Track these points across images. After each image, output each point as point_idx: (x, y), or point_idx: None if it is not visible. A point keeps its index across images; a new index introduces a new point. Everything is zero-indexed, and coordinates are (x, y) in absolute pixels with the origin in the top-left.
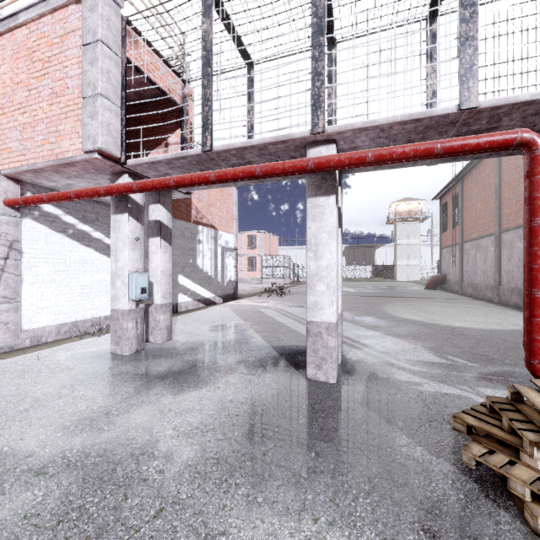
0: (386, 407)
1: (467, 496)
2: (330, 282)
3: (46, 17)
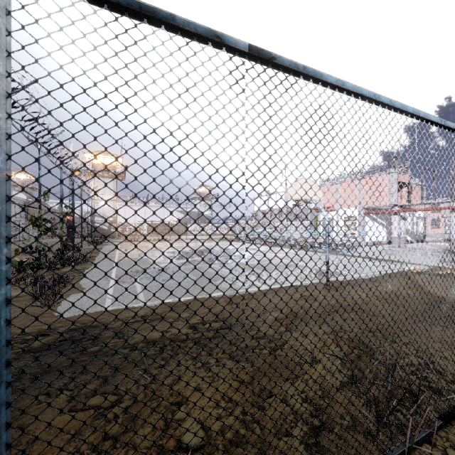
0: None
1: None
2: None
3: (377, 176)
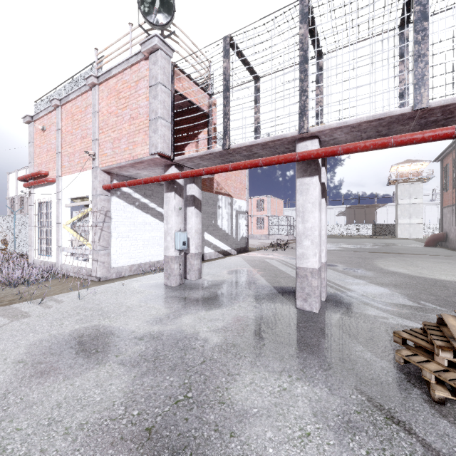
0: (353, 329)
1: (394, 379)
2: (313, 239)
3: (127, 70)
